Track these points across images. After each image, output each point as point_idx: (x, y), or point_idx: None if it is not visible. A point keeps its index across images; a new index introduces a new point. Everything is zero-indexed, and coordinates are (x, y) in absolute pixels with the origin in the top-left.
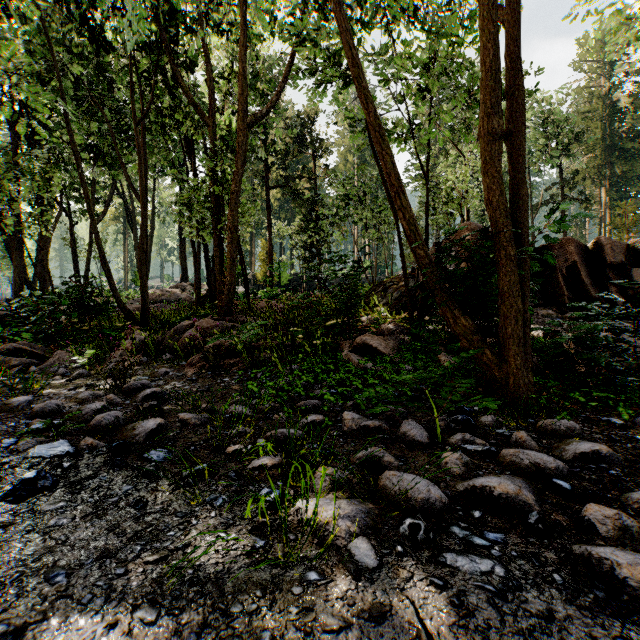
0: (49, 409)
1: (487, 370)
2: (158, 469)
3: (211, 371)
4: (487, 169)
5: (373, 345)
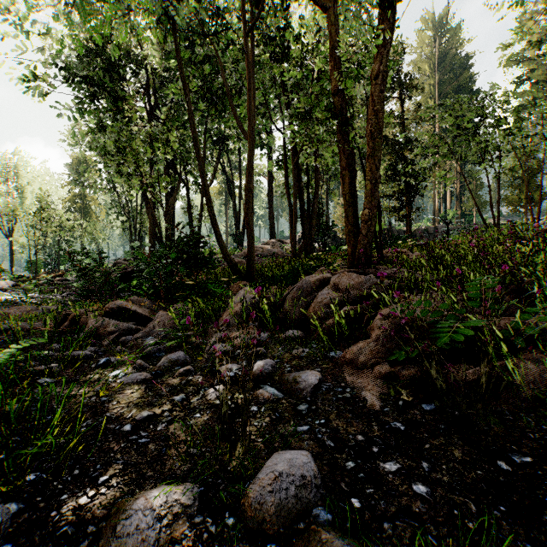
0: None
1: None
2: None
3: (434, 405)
4: None
5: None
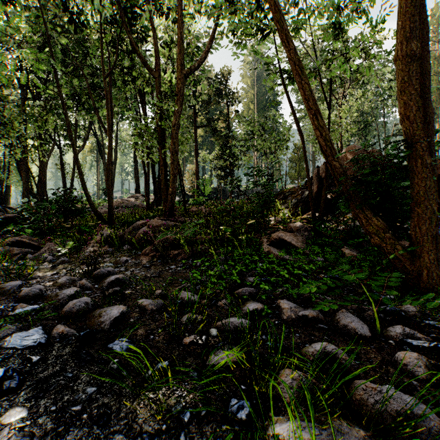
0: (33, 293)
1: (398, 263)
2: (121, 366)
3: (160, 260)
4: (405, 87)
5: (287, 240)
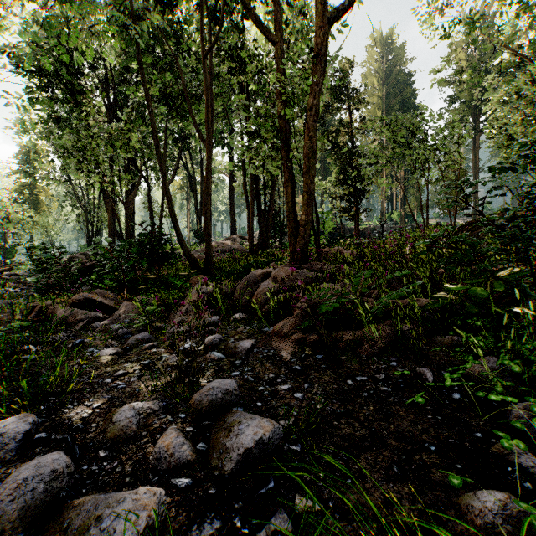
0: (23, 503)
1: None
2: None
3: (323, 354)
4: None
5: None
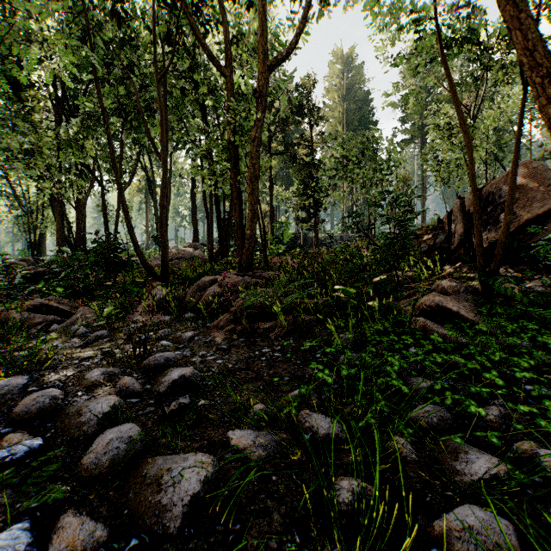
0: (39, 407)
1: None
2: None
3: (244, 338)
4: None
5: (452, 308)
